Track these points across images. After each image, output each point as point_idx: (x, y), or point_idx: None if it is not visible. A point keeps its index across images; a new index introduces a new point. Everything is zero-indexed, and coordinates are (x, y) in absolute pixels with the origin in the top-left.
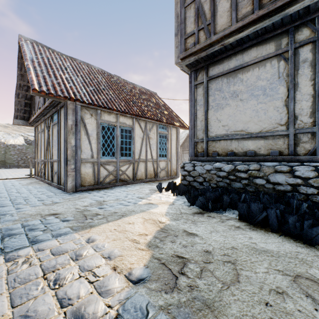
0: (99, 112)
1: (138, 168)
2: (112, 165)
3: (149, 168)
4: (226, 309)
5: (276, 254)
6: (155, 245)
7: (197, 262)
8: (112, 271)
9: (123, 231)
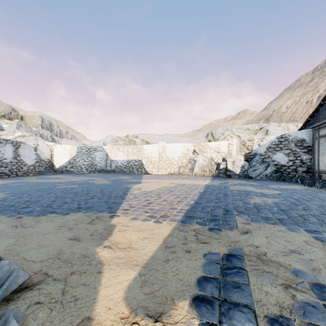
0: None
1: None
2: None
3: None
4: (80, 215)
5: (16, 235)
6: (109, 226)
7: (83, 223)
8: (127, 215)
9: (143, 230)
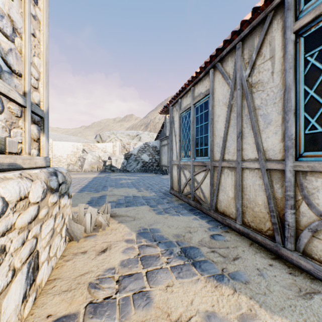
0: (179, 102)
1: (218, 182)
2: (188, 170)
3: (249, 190)
4: None
5: None
6: None
7: None
8: None
9: None
